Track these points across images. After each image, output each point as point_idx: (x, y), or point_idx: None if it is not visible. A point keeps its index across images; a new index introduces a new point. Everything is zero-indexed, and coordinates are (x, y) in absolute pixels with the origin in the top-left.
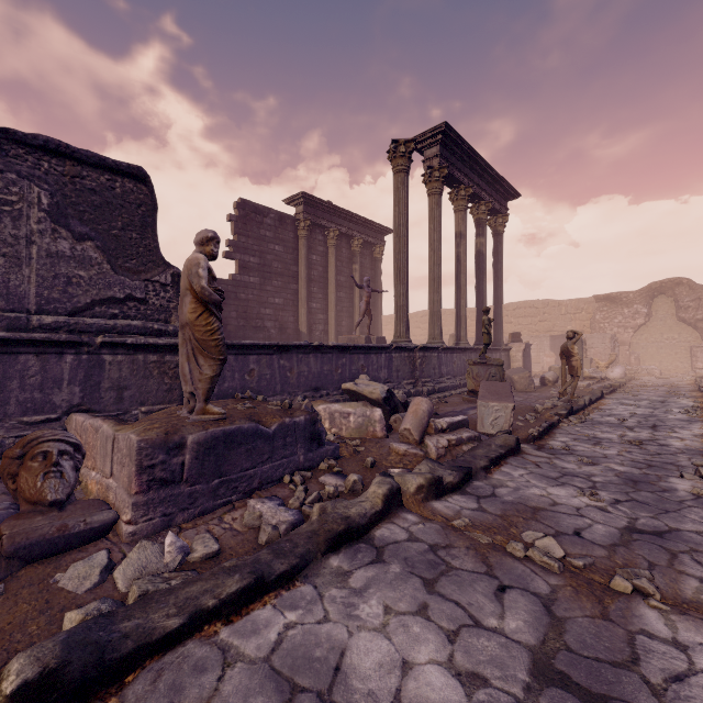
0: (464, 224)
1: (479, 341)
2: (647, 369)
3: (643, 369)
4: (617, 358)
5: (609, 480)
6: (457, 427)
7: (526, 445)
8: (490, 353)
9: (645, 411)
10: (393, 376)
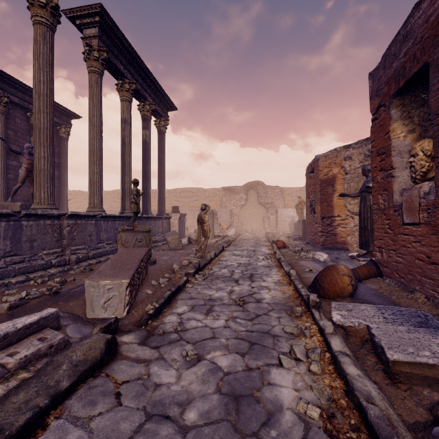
0: (128, 113)
1: (145, 211)
2: (246, 229)
3: (244, 229)
4: (233, 223)
5: (207, 411)
6: (23, 336)
7: (134, 335)
8: (154, 220)
9: (246, 260)
10: (23, 247)
